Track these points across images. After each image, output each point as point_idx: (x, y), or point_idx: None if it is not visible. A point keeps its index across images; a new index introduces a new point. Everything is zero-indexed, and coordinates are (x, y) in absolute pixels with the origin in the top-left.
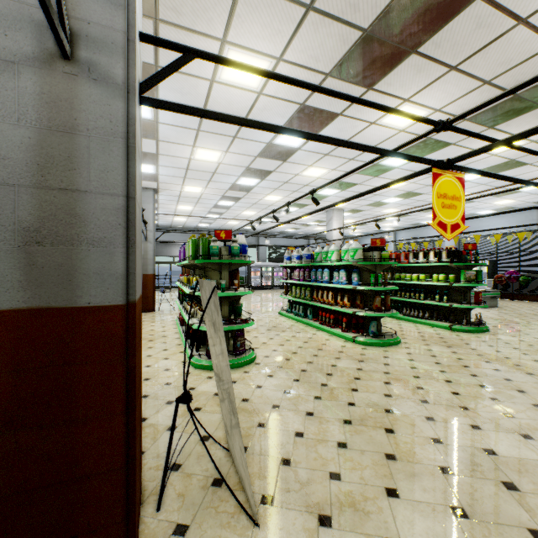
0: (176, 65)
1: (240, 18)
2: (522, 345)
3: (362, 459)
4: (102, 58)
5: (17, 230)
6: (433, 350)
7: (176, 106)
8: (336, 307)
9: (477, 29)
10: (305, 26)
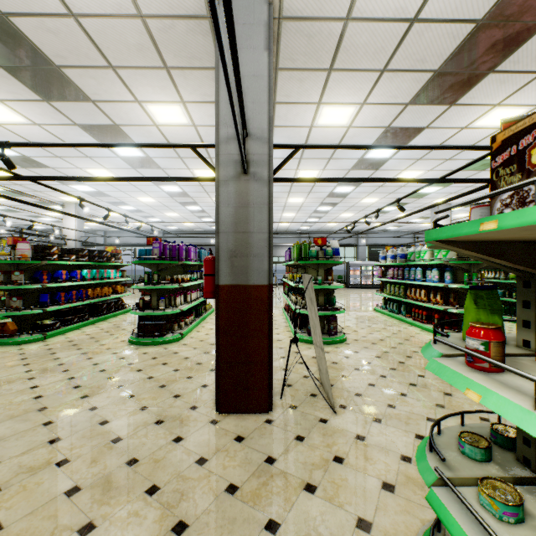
0: (290, 156)
1: (330, 88)
2: None
3: (416, 403)
4: (259, 169)
5: (228, 251)
6: None
7: (290, 179)
8: (428, 304)
9: None
10: (381, 81)
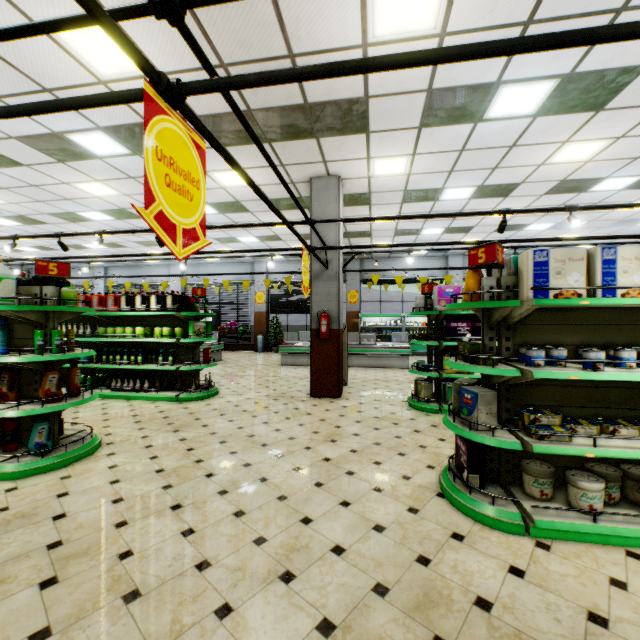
0: None
1: None
2: (250, 404)
3: None
4: None
5: None
6: (154, 444)
7: None
8: None
9: None
10: None
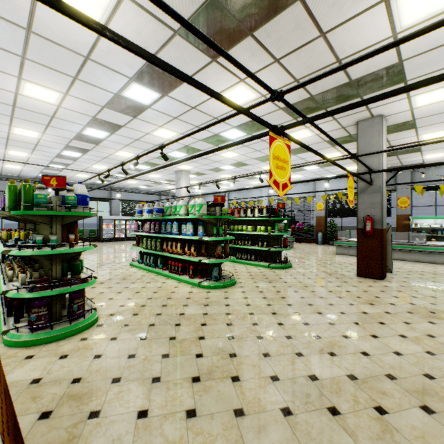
0: None
1: None
2: (312, 275)
3: (213, 426)
4: None
5: None
6: (260, 286)
7: None
8: (184, 256)
9: (295, 29)
10: None
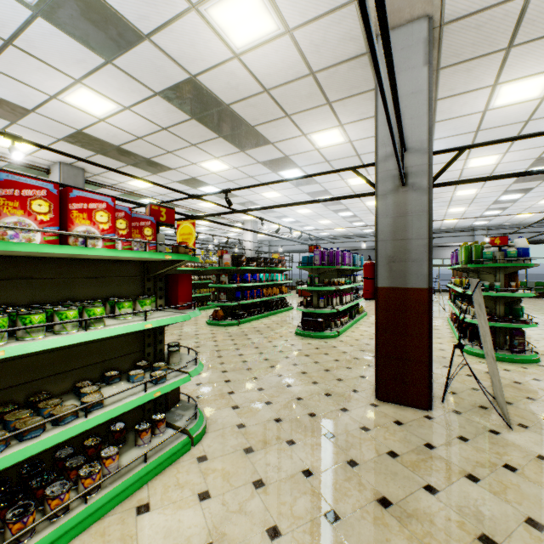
0: (453, 160)
1: (510, 65)
2: None
3: None
4: (417, 180)
5: (386, 257)
6: None
7: (453, 182)
8: None
9: None
10: None
